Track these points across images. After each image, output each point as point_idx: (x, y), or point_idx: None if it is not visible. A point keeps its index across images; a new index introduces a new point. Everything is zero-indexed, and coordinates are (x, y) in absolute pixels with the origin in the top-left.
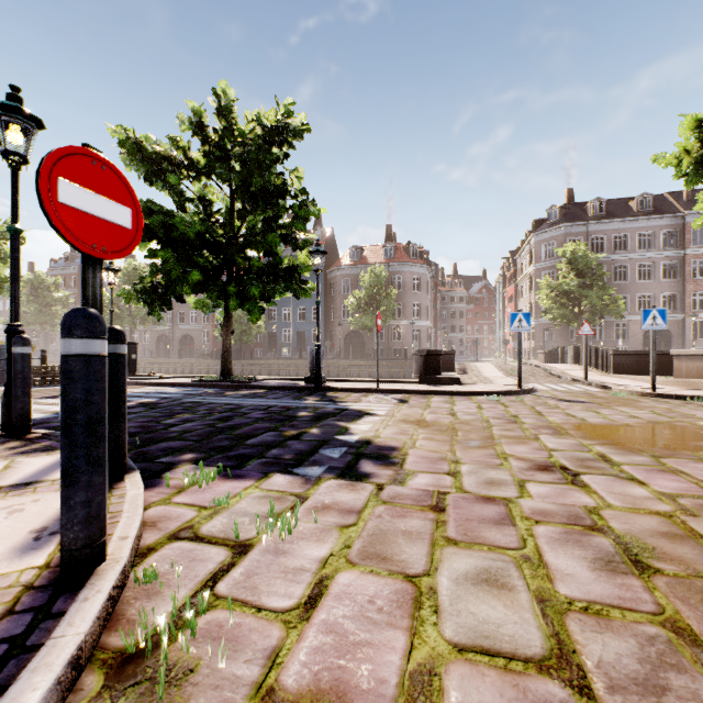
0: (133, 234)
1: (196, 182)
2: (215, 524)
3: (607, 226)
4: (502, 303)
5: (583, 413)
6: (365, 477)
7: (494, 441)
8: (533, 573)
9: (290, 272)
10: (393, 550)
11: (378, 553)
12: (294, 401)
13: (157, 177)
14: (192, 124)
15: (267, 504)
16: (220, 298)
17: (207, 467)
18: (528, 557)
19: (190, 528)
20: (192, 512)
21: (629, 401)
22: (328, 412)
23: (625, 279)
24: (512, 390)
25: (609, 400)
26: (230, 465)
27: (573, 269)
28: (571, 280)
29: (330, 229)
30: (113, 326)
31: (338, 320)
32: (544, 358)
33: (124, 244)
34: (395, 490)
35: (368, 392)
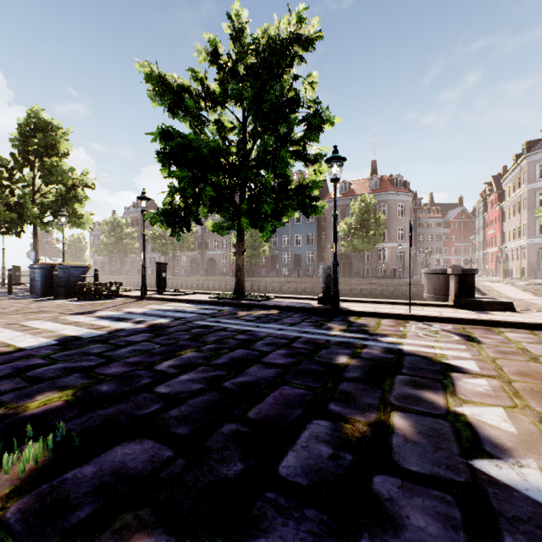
0: None
1: (212, 112)
2: None
3: None
4: (482, 226)
5: None
6: None
7: None
8: None
9: (299, 191)
10: None
11: None
12: (317, 330)
13: (178, 108)
14: (208, 54)
15: None
16: (233, 218)
17: None
18: None
19: None
20: None
21: None
22: (380, 358)
23: None
24: None
25: None
26: None
27: None
28: None
29: None
30: None
31: (329, 244)
32: None
33: None
34: None
35: (398, 318)
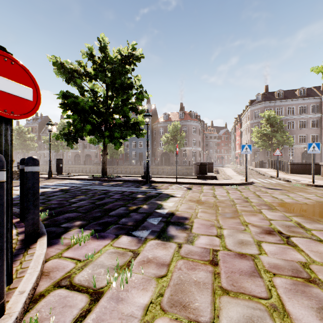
0: (34, 104)
1: (89, 82)
2: (84, 274)
3: (284, 103)
4: (234, 139)
5: (281, 196)
6: (171, 238)
7: (238, 213)
8: (282, 322)
9: (134, 125)
10: (189, 299)
11: (180, 301)
12: (136, 188)
13: (71, 80)
14: (88, 55)
15: (115, 258)
16: (101, 137)
17: (86, 230)
18: (275, 306)
19: (68, 278)
20: (72, 264)
21: (302, 189)
22: (152, 195)
23: (293, 128)
24: (242, 183)
25: (291, 188)
26: (98, 229)
27: (269, 123)
28: (268, 128)
29: (154, 105)
30: (31, 156)
31: (158, 147)
32: (255, 165)
33: (27, 110)
34: (188, 248)
35: (172, 183)
